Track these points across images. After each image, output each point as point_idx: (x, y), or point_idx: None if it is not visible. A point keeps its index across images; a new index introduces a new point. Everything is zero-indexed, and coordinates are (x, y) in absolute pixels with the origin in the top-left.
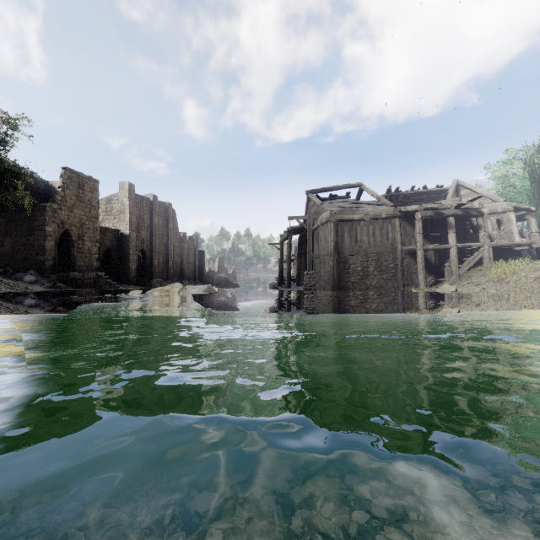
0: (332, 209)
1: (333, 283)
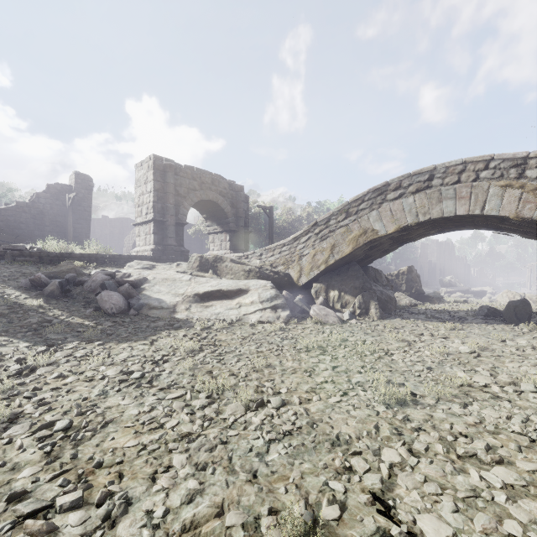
0: None
1: None
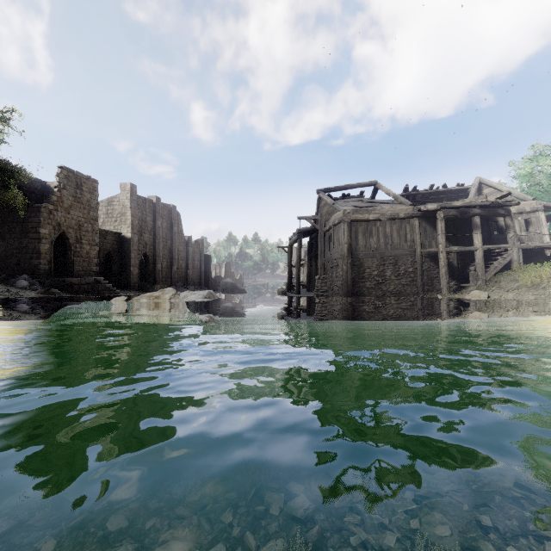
0: (346, 209)
1: (347, 289)
